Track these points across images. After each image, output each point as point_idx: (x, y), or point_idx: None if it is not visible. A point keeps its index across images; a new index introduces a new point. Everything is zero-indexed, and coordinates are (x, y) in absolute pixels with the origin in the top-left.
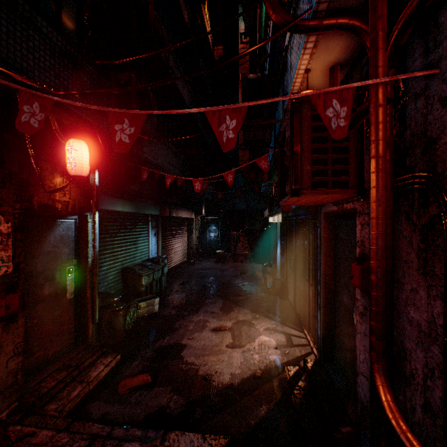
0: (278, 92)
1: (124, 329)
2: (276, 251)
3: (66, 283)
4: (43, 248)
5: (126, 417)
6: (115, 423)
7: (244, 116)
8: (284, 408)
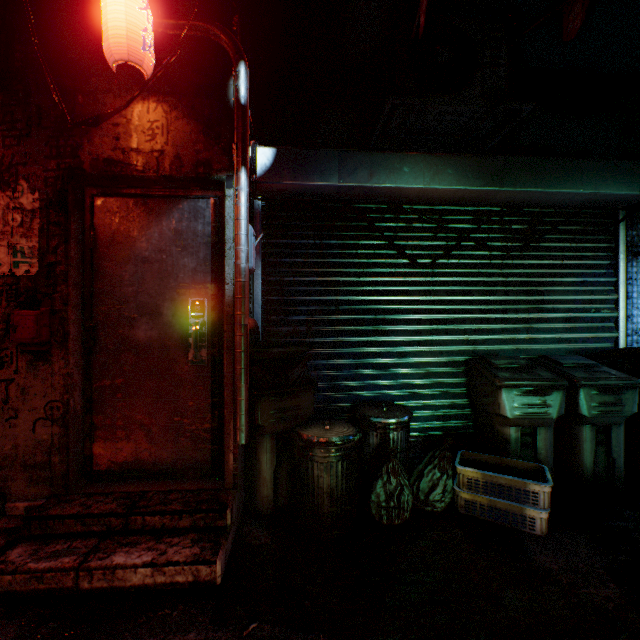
0: None
1: (330, 508)
2: None
3: (187, 331)
4: (136, 252)
5: None
6: None
7: None
8: None
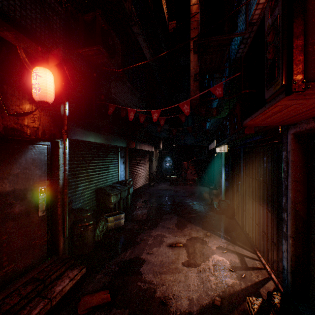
0: (237, 12)
1: (93, 241)
2: (221, 176)
3: (37, 202)
4: (13, 170)
5: None
6: None
7: None
8: None
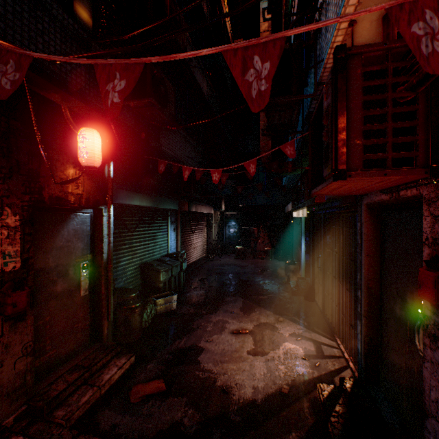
0: (308, 65)
1: (140, 327)
2: (300, 247)
3: (80, 279)
4: (56, 243)
5: (135, 432)
6: (124, 438)
7: (279, 53)
8: (319, 438)
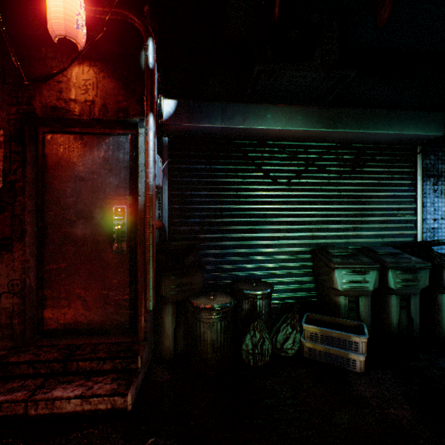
0: None
1: (212, 355)
2: None
3: (112, 229)
4: (75, 173)
5: None
6: None
7: None
8: None
